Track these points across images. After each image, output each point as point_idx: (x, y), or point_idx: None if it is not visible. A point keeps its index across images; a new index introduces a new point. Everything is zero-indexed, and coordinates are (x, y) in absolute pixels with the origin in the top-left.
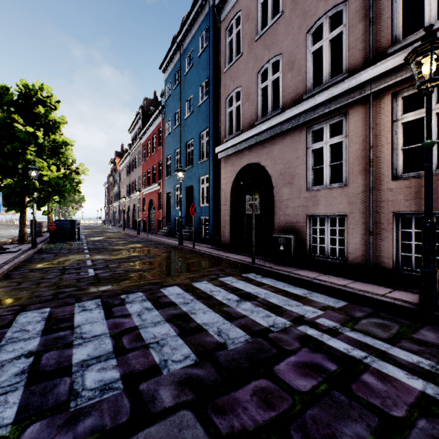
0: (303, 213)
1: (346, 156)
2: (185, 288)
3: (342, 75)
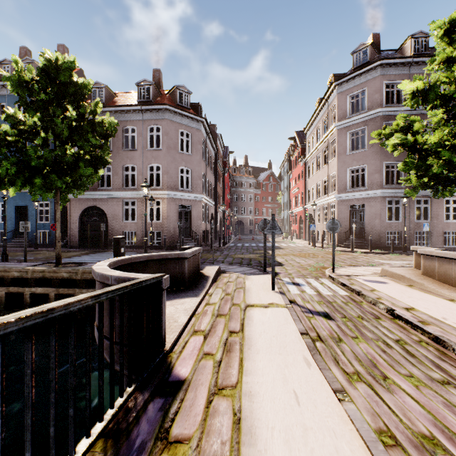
0: (122, 230)
1: (136, 213)
2: (89, 255)
3: (135, 188)
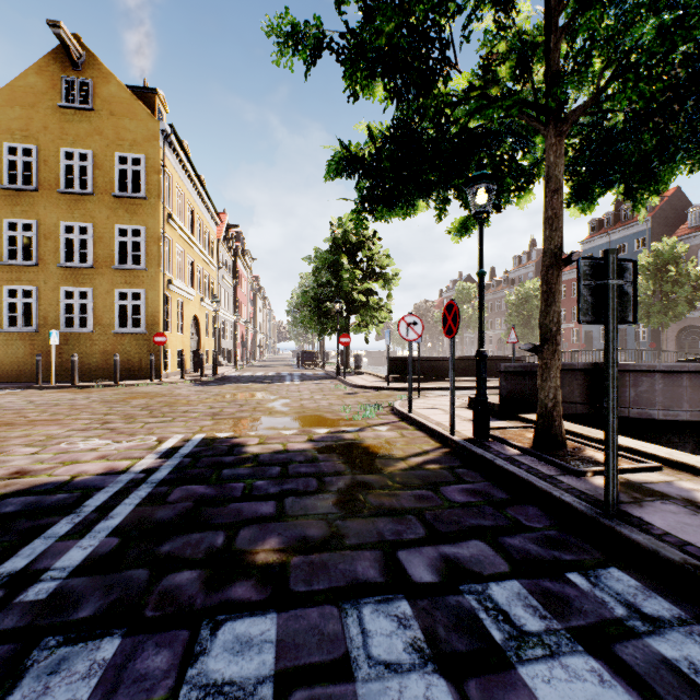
0: None
1: None
2: None
3: None
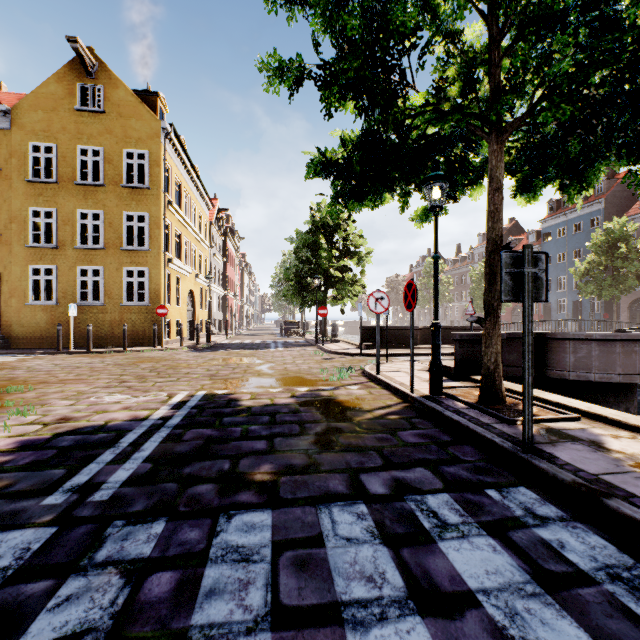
0: None
1: None
2: None
3: None
